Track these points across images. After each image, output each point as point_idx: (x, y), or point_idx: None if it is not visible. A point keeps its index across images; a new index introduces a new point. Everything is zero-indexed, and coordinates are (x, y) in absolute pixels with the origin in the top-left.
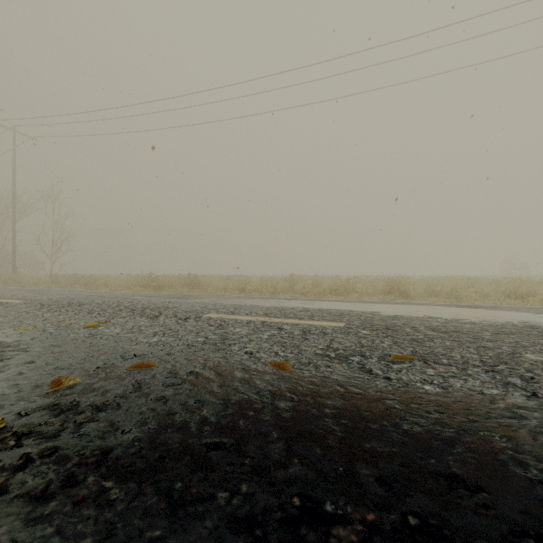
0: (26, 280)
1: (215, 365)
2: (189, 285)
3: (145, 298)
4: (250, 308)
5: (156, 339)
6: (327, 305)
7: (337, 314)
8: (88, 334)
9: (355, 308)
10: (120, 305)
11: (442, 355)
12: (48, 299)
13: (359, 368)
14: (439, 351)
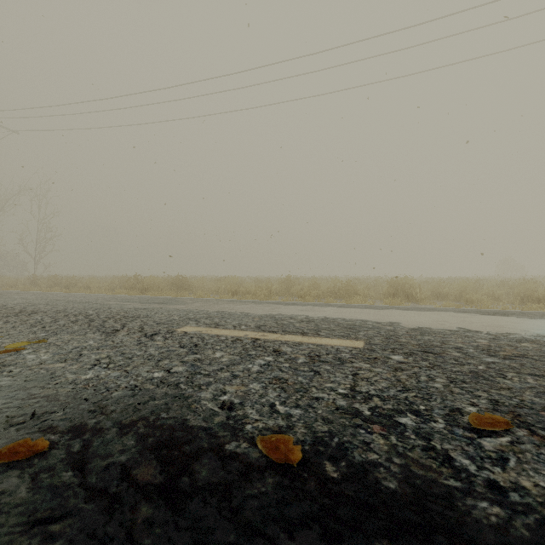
0: (4, 282)
1: (162, 442)
2: (178, 287)
3: (119, 303)
4: (240, 317)
5: (91, 375)
6: (333, 313)
7: (348, 326)
8: None
9: (367, 316)
10: (81, 314)
11: (544, 409)
12: (2, 305)
13: (425, 451)
14: (532, 400)
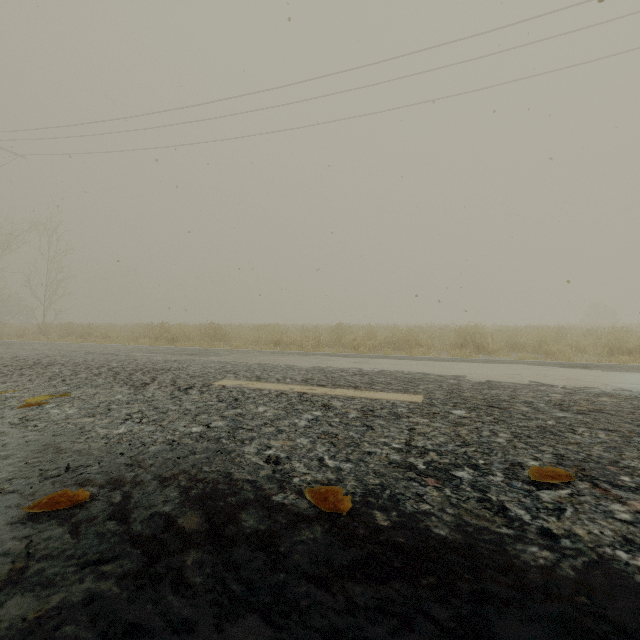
0: (9, 330)
1: (206, 494)
2: (211, 337)
3: (145, 354)
4: (284, 370)
5: (123, 430)
6: (390, 365)
7: (406, 379)
8: (19, 419)
9: (429, 369)
10: (104, 366)
11: (612, 463)
12: (12, 356)
13: (479, 502)
14: (600, 455)
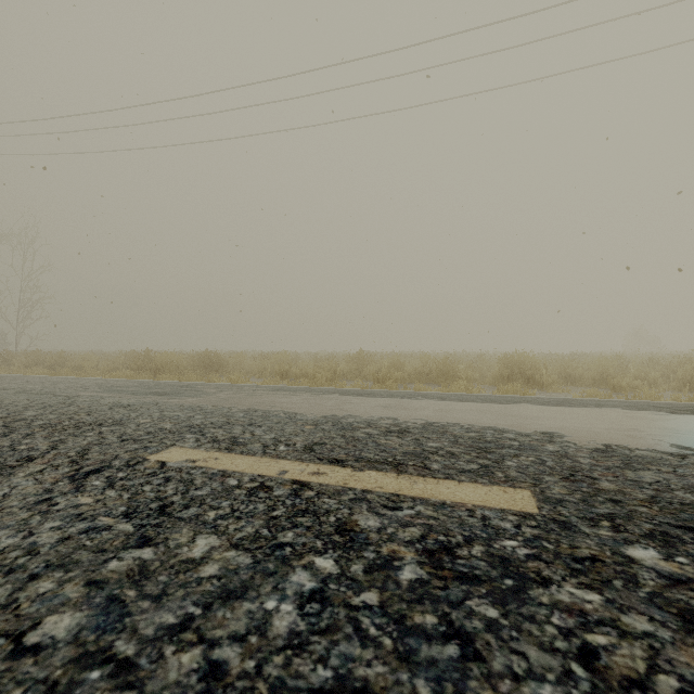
0: None
1: None
2: (207, 367)
3: (96, 394)
4: (281, 423)
5: None
6: (436, 412)
7: (475, 443)
8: None
9: (497, 420)
10: (5, 418)
11: None
12: None
13: None
14: None
